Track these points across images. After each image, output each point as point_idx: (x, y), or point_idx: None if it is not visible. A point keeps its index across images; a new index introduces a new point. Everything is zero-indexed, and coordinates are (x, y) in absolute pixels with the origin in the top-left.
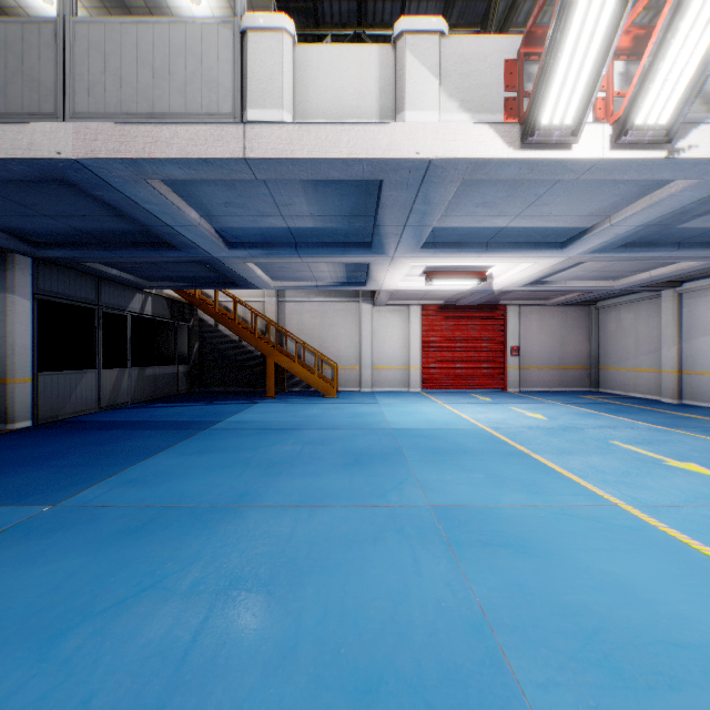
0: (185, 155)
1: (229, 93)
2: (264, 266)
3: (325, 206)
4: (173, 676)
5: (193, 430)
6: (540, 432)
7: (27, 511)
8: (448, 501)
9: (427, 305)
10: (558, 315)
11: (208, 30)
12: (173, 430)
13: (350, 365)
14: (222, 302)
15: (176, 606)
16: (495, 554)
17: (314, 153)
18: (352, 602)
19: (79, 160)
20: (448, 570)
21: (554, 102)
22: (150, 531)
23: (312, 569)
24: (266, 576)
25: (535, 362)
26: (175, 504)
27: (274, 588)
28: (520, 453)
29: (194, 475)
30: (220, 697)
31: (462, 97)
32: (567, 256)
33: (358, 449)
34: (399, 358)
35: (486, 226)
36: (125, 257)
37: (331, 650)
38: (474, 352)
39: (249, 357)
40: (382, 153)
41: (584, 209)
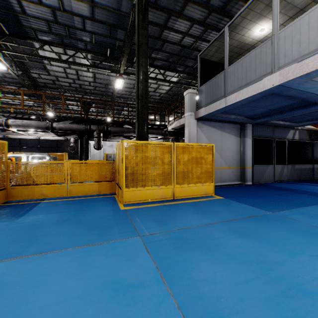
0: None
1: None
2: None
3: None
4: None
5: None
6: None
7: (263, 211)
8: None
9: None
10: None
11: None
12: (317, 197)
13: None
14: None
15: None
16: None
17: None
18: None
19: (280, 84)
20: None
21: None
22: None
23: None
24: None
25: None
26: None
27: None
28: None
29: None
30: None
31: None
32: None
33: None
34: None
35: None
36: (289, 115)
37: None
38: None
39: None
40: None
41: None
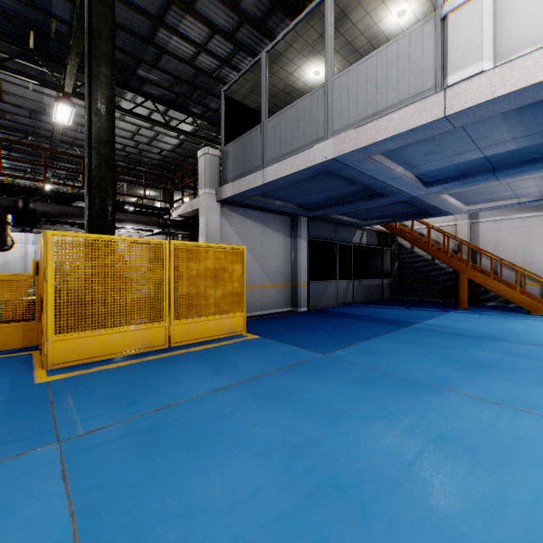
0: (397, 132)
1: (431, 72)
2: (457, 195)
3: (531, 126)
4: (403, 472)
5: (397, 326)
6: None
7: (313, 354)
8: None
9: None
10: None
11: (414, 35)
12: (383, 324)
13: None
14: (416, 229)
15: (400, 434)
16: None
17: (518, 85)
18: None
19: (335, 158)
20: None
21: None
22: (377, 384)
23: (517, 458)
24: (470, 445)
25: None
26: (391, 372)
27: (478, 456)
28: None
29: (402, 357)
30: (437, 501)
31: None
32: None
33: None
34: None
35: None
36: (353, 208)
37: (542, 528)
38: None
39: (440, 273)
40: None
41: None
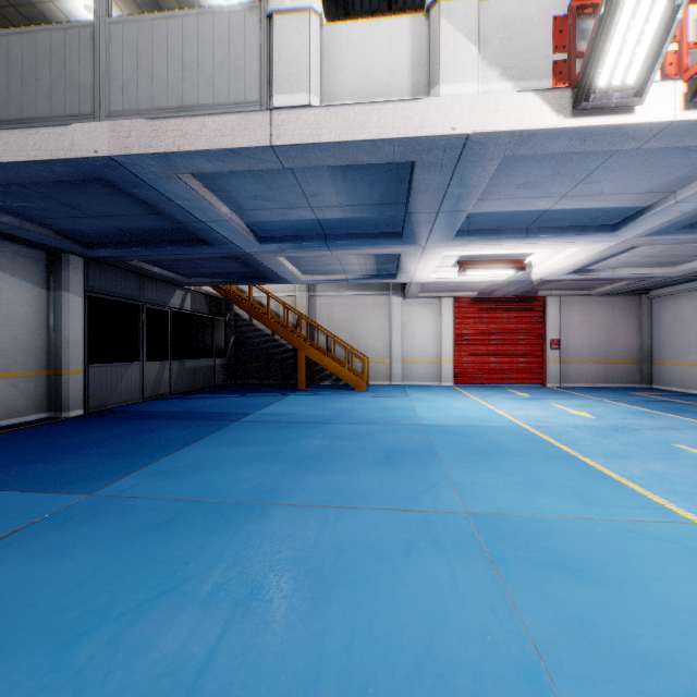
0: (213, 147)
1: (255, 81)
2: (295, 260)
3: (354, 195)
4: None
5: (226, 422)
6: (588, 432)
7: (65, 500)
8: (488, 509)
9: (460, 297)
10: (604, 306)
11: (235, 18)
12: (207, 422)
13: (380, 358)
14: (256, 297)
15: (194, 615)
16: (547, 576)
17: (342, 136)
18: (381, 626)
19: (114, 157)
20: (492, 594)
21: (614, 59)
22: (176, 527)
23: (338, 581)
24: (289, 586)
25: (577, 355)
26: (203, 498)
27: (297, 601)
28: (567, 455)
29: (223, 468)
30: None
31: (503, 64)
32: (619, 240)
33: (389, 446)
34: (431, 352)
35: (527, 210)
36: (164, 255)
37: (357, 687)
38: (510, 345)
39: (281, 351)
40: (414, 131)
41: (642, 184)
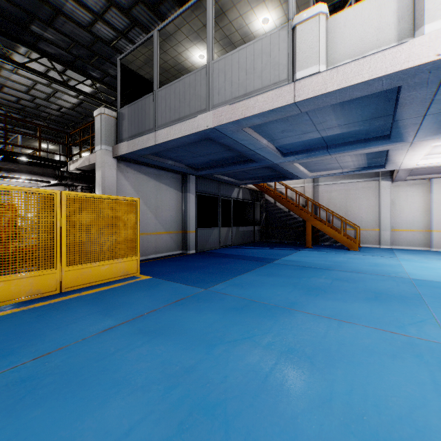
0: (261, 111)
1: (285, 67)
2: (304, 164)
3: (349, 117)
4: (261, 384)
5: (263, 263)
6: None
7: (196, 290)
8: None
9: None
10: None
11: (273, 36)
12: (253, 261)
13: (369, 228)
14: (278, 189)
15: (260, 351)
16: None
17: (341, 85)
18: (372, 391)
19: (215, 127)
20: None
21: None
22: (245, 311)
23: (340, 359)
24: (309, 353)
25: None
26: (257, 300)
27: (315, 362)
28: None
29: (265, 287)
30: (285, 406)
31: None
32: None
33: (378, 290)
34: (419, 223)
35: None
36: (231, 170)
37: (356, 413)
38: None
39: (294, 222)
40: (399, 67)
41: None
